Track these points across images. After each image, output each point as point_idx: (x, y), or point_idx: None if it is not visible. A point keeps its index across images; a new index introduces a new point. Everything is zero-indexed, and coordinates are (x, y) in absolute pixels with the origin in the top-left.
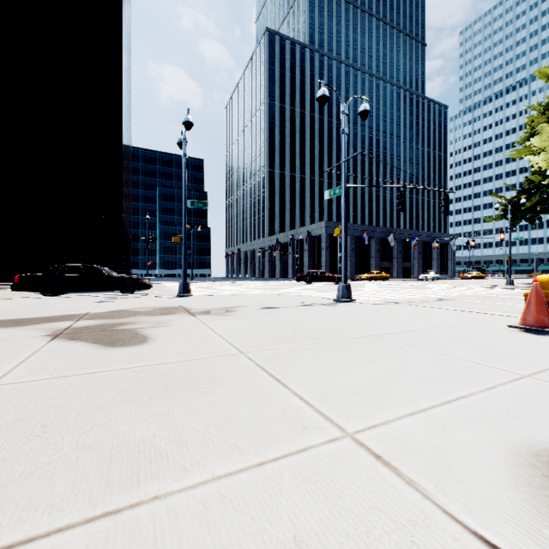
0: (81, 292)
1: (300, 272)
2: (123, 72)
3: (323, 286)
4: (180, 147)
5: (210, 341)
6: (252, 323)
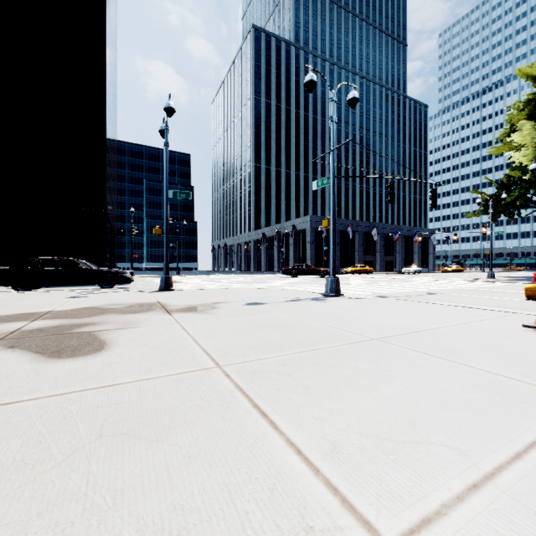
0: (58, 287)
1: (286, 265)
2: (108, 64)
3: (309, 279)
4: (162, 136)
5: (181, 349)
6: (234, 323)
